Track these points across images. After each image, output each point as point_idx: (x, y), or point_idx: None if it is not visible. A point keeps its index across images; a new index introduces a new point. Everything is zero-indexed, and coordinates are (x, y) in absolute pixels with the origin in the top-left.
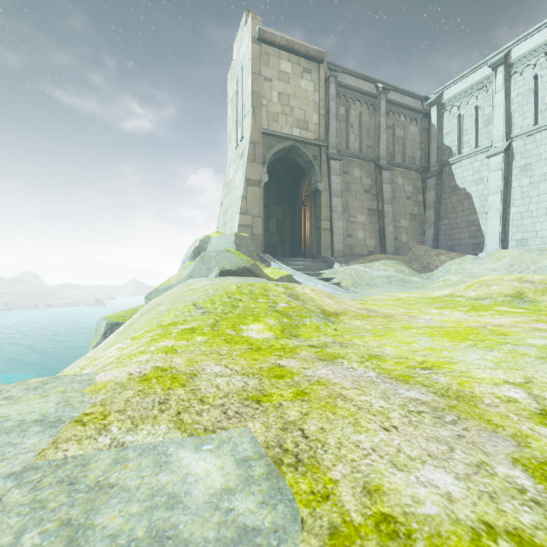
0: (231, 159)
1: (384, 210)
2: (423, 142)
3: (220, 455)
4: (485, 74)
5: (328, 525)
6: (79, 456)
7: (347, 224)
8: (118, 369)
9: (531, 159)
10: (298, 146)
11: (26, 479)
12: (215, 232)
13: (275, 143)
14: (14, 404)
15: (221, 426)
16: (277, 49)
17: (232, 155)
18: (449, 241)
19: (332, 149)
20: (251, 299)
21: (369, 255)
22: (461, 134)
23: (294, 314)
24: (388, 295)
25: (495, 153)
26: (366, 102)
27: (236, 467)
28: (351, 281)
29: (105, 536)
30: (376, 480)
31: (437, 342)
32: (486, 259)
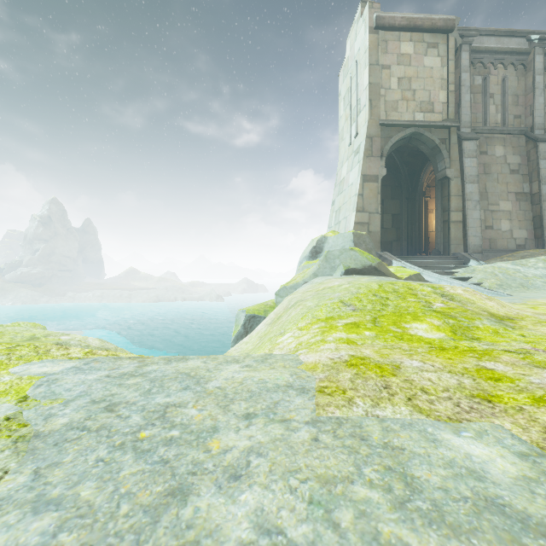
0: (343, 157)
1: (541, 193)
2: None
3: (488, 444)
4: None
5: None
6: (349, 419)
7: (485, 214)
8: (314, 353)
9: None
10: (421, 132)
11: (323, 429)
12: (331, 232)
13: (394, 133)
14: (257, 371)
15: (465, 418)
16: (396, 32)
17: (344, 153)
18: None
19: (465, 128)
20: (399, 298)
21: (518, 249)
22: None
23: (458, 316)
24: None
25: None
26: (512, 62)
27: (519, 459)
28: (496, 281)
29: (435, 487)
30: None
31: None
32: None
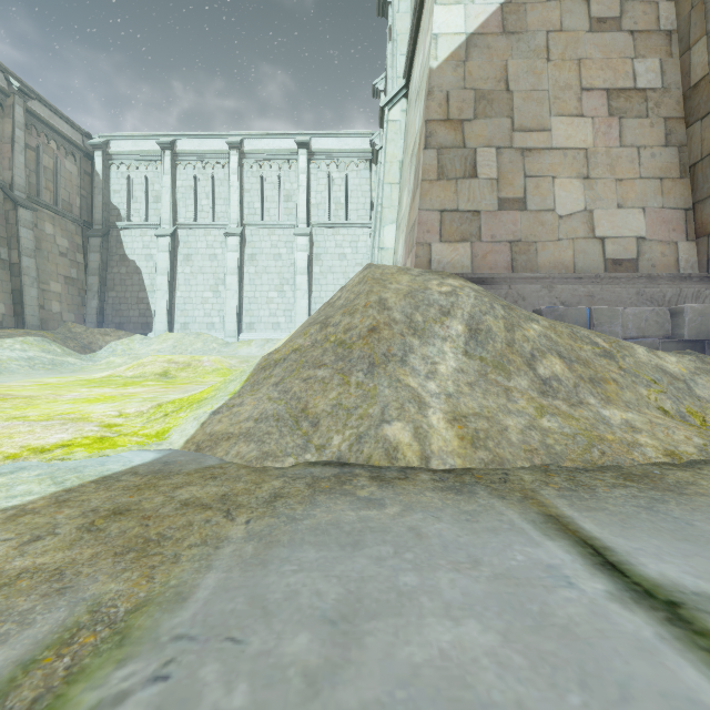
0: None
1: (22, 265)
2: (85, 188)
3: None
4: (155, 149)
5: (4, 457)
6: None
7: None
8: None
9: (192, 250)
10: None
11: None
12: None
13: None
14: None
15: None
16: None
17: None
18: (118, 317)
19: None
20: None
21: None
22: (132, 200)
23: None
24: (30, 381)
25: (163, 234)
26: None
27: None
28: None
29: None
30: (28, 444)
31: (78, 405)
32: (155, 340)
